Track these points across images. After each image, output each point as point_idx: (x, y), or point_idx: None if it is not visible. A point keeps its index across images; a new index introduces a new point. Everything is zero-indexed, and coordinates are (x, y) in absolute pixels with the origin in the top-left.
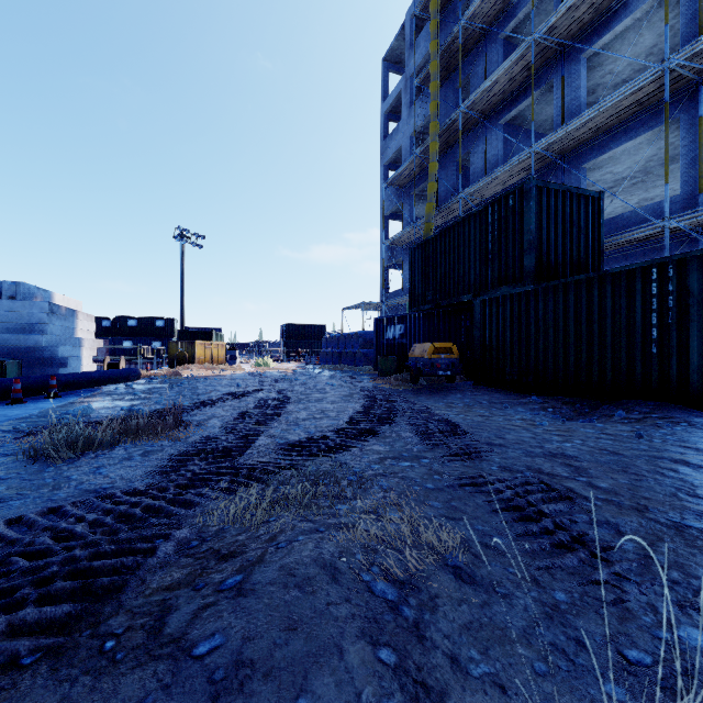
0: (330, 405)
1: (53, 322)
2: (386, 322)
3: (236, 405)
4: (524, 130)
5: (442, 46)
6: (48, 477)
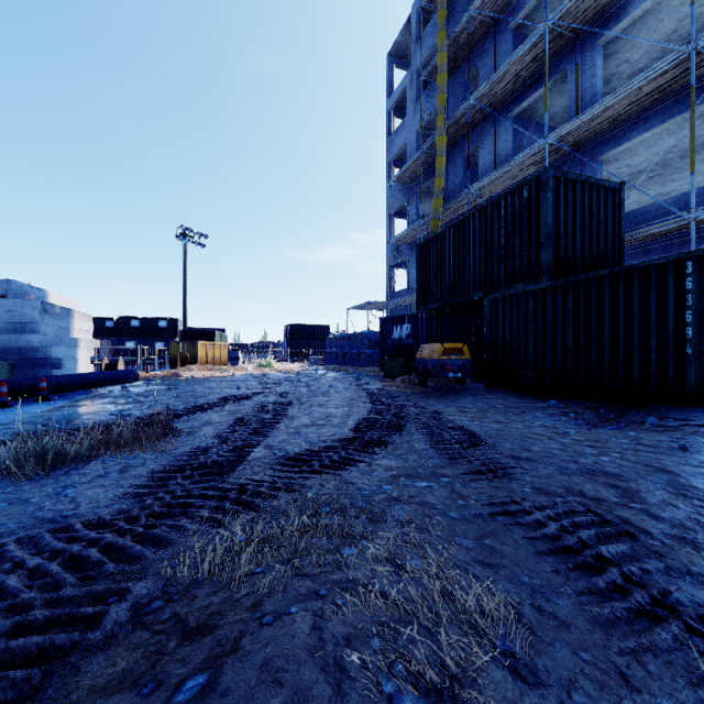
0: (334, 410)
1: (46, 321)
2: (392, 322)
3: (234, 410)
4: (535, 123)
5: (449, 37)
6: (4, 500)
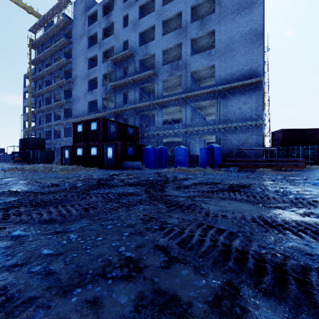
0: None
1: None
2: (14, 153)
3: None
4: None
5: (33, 94)
6: None
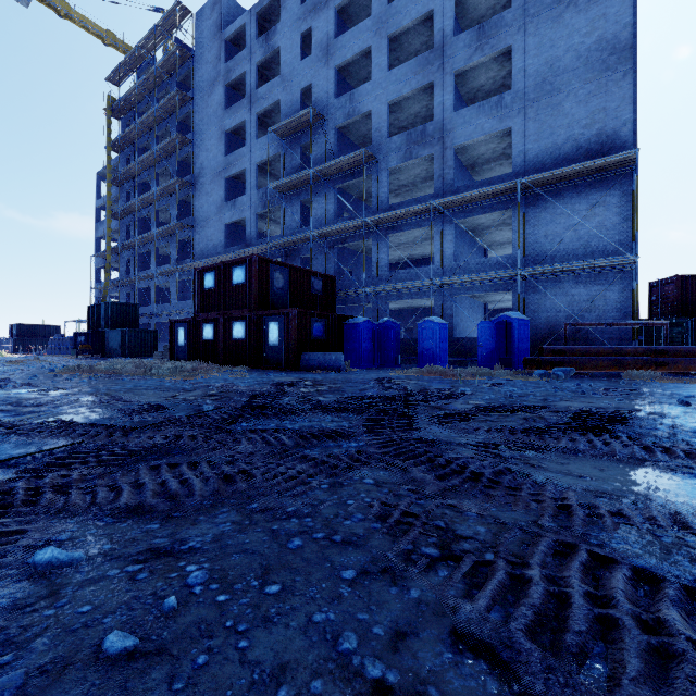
0: None
1: None
2: (78, 334)
3: (6, 360)
4: None
5: (114, 211)
6: None
